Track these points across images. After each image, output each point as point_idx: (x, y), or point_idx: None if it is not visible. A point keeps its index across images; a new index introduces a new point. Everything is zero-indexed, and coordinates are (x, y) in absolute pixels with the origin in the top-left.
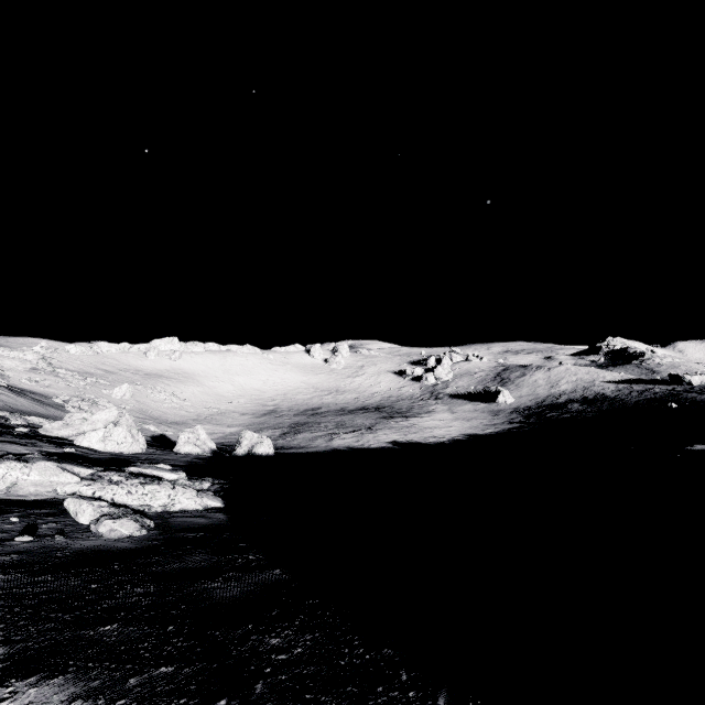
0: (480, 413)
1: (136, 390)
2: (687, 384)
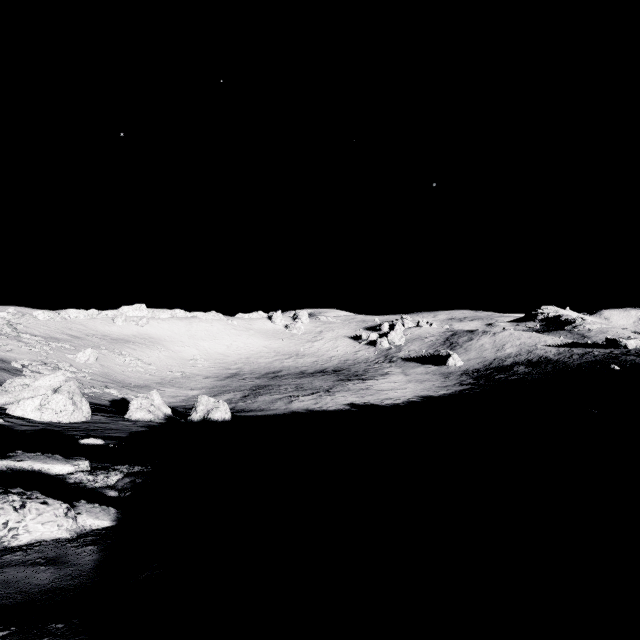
0: (432, 375)
1: (101, 354)
2: (623, 348)
